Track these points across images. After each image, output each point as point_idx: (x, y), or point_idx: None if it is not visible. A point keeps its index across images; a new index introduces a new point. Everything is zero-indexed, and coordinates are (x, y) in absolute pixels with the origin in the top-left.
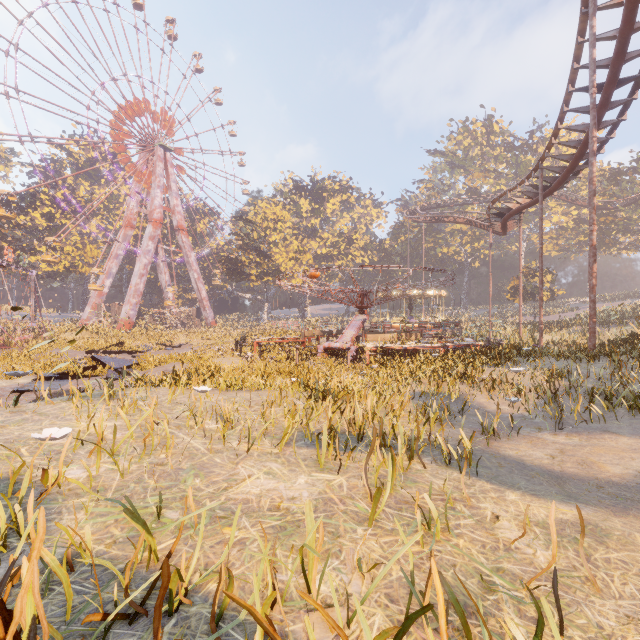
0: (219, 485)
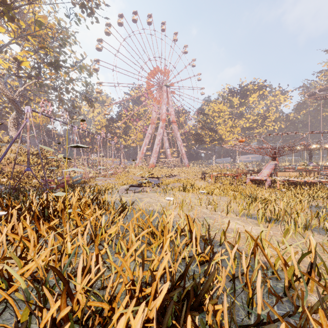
0: (219, 223)
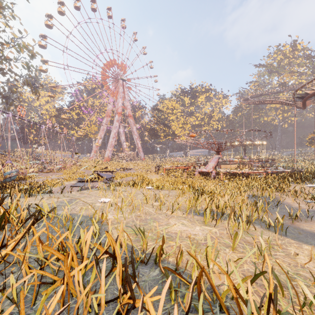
0: (163, 226)
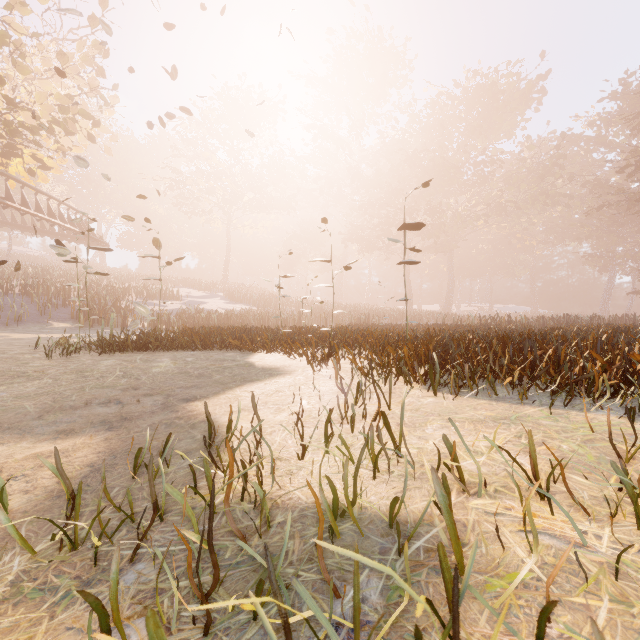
0: None
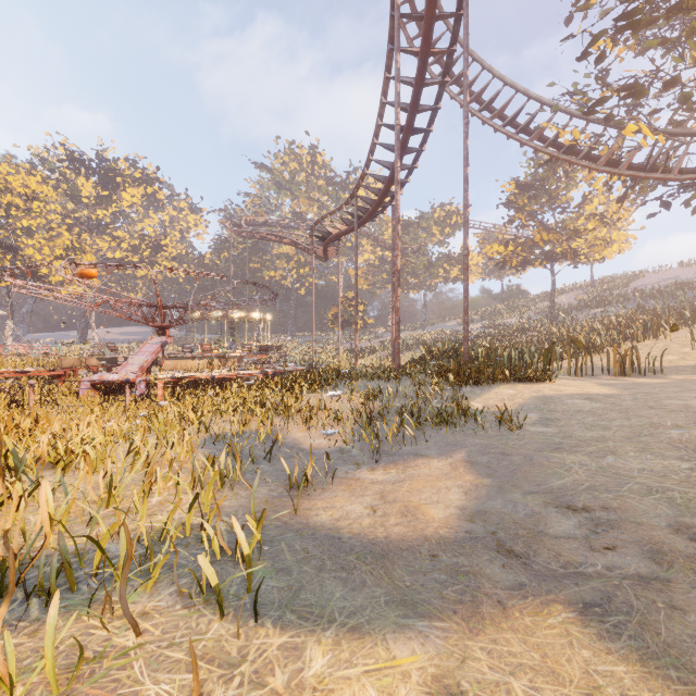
0: None
